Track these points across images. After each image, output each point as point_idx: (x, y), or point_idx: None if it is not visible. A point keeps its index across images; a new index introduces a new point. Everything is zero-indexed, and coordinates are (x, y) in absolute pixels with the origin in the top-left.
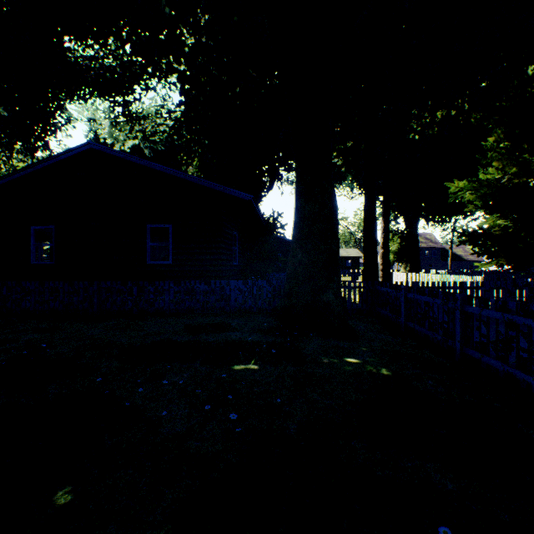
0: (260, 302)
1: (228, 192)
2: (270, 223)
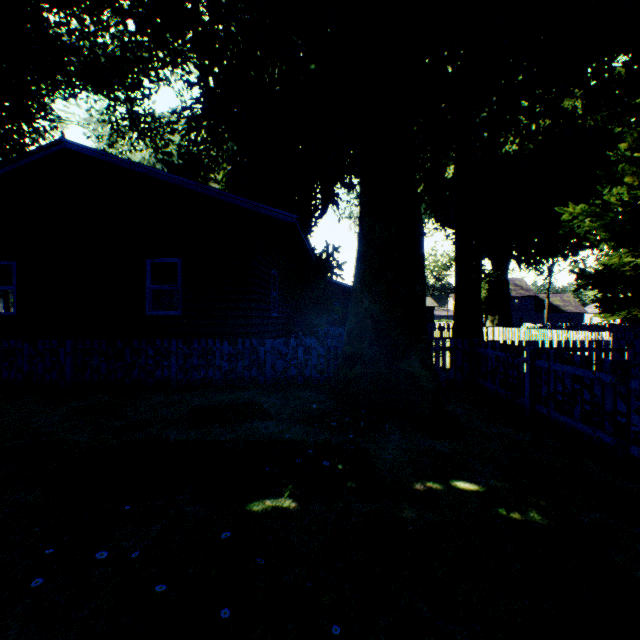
0: (308, 370)
1: (261, 210)
2: (323, 260)
